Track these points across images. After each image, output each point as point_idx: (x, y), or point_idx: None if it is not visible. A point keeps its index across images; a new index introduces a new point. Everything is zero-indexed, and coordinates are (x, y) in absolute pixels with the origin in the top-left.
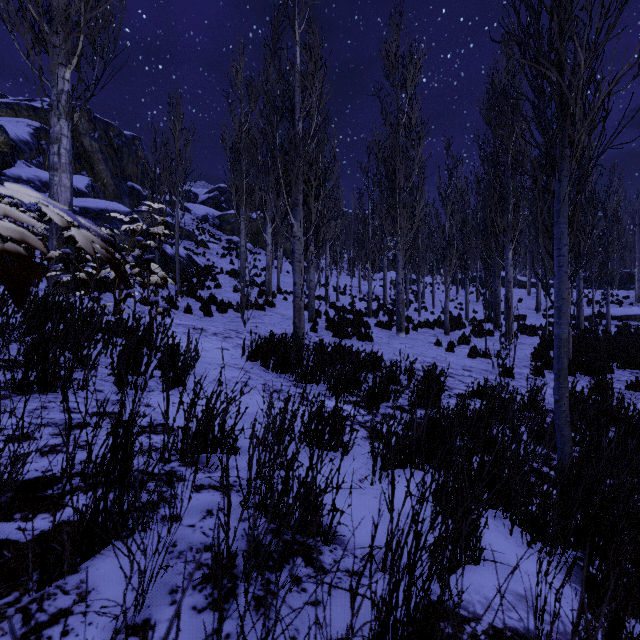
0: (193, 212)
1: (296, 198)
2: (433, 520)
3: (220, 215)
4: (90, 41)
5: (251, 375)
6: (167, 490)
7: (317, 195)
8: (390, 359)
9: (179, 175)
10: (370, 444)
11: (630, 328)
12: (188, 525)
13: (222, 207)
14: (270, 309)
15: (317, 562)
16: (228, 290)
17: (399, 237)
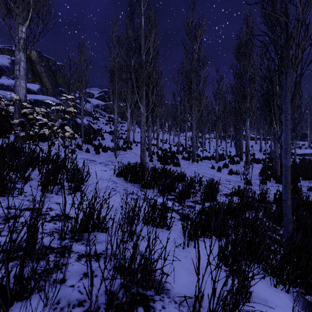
0: (91, 103)
1: (142, 93)
2: (224, 281)
3: (105, 104)
4: (35, 12)
5: (118, 184)
6: (60, 259)
7: (152, 92)
8: (189, 175)
9: (83, 83)
10: (181, 224)
11: (306, 160)
12: (70, 285)
13: (106, 100)
14: (129, 150)
15: (152, 309)
16: (108, 141)
17: (193, 114)
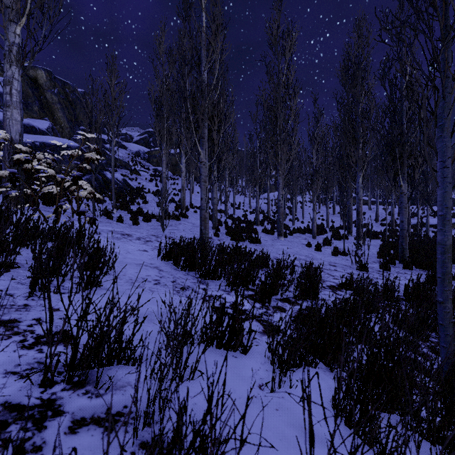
0: (129, 149)
1: (202, 132)
2: None
3: (149, 151)
4: (37, 4)
5: (163, 273)
6: (32, 436)
7: (219, 130)
8: (274, 257)
9: (114, 117)
10: (267, 344)
11: None
12: None
13: (150, 145)
14: (184, 219)
15: None
16: (153, 205)
17: (280, 166)
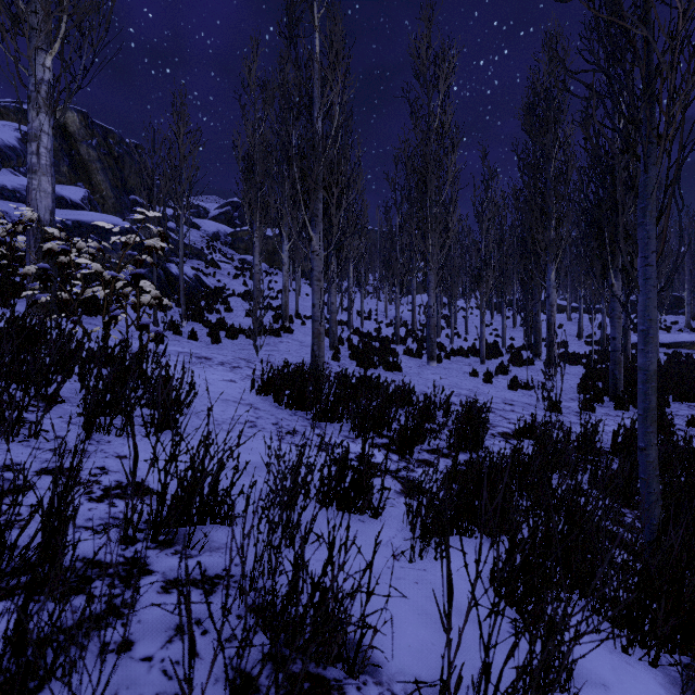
0: (203, 229)
1: (315, 207)
2: (512, 646)
3: (233, 232)
4: (75, 23)
5: (260, 413)
6: (121, 592)
7: (339, 204)
8: (422, 392)
9: (184, 184)
10: (406, 505)
11: (680, 356)
12: (142, 658)
13: (235, 223)
14: (287, 335)
15: None
16: (240, 314)
17: (430, 255)
